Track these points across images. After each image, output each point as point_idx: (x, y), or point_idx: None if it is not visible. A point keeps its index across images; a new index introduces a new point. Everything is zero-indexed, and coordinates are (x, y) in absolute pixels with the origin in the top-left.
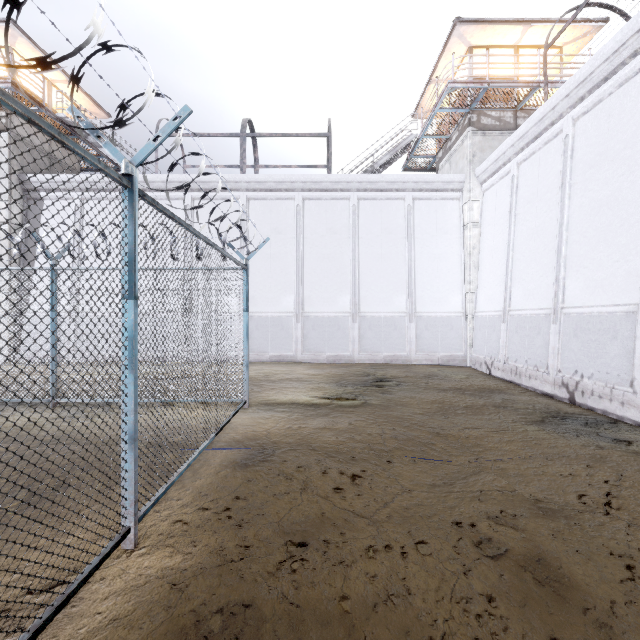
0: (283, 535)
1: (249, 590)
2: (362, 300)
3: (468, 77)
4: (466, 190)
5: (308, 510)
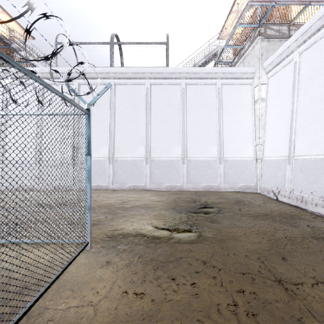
0: None
1: None
2: (189, 149)
3: None
4: (256, 78)
5: None
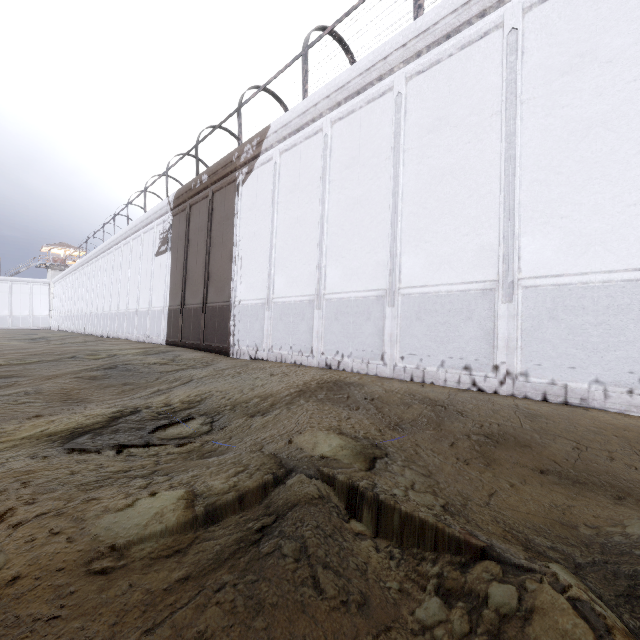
0: None
1: None
2: (13, 312)
3: (50, 256)
4: (50, 284)
5: None
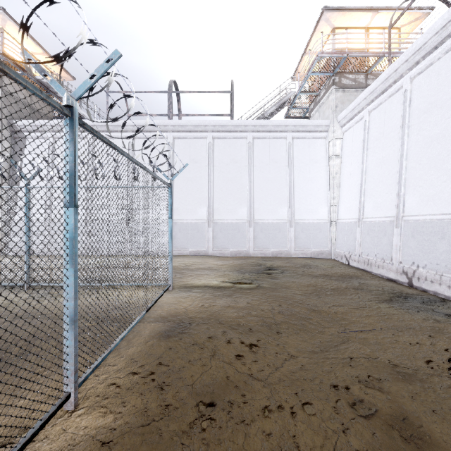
0: (196, 396)
1: (166, 448)
2: (256, 211)
3: (332, 50)
4: (331, 131)
5: (216, 374)
